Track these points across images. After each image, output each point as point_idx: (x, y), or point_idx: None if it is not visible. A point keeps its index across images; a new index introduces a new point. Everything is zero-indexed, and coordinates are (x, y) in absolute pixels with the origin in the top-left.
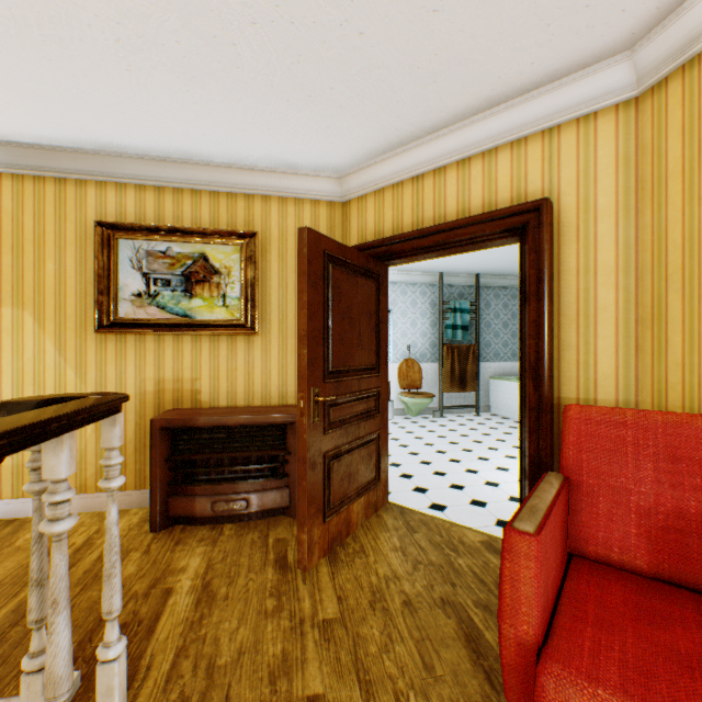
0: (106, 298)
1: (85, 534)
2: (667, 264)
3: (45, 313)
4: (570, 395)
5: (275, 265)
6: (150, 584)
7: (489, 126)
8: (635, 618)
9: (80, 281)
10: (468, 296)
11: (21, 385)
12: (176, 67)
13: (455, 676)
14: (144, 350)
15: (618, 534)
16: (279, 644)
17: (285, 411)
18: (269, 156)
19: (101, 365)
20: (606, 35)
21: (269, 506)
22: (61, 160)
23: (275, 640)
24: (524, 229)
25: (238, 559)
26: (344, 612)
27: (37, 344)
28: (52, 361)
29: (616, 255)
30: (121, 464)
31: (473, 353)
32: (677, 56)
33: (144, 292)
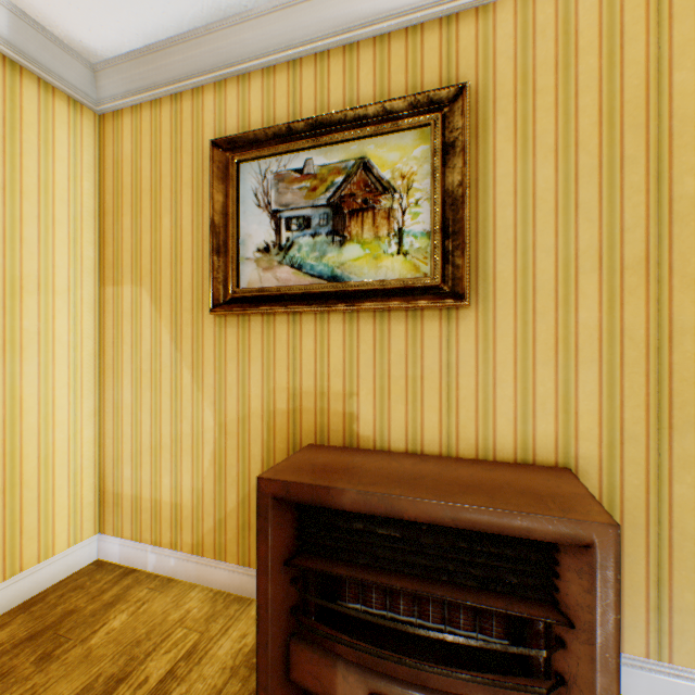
0: (224, 260)
1: (170, 654)
2: None
3: (161, 289)
4: None
5: (506, 152)
6: None
7: None
8: None
9: (196, 239)
10: None
11: (139, 389)
12: None
13: None
14: (272, 341)
15: None
16: None
17: (550, 500)
18: None
19: (219, 365)
20: None
21: None
22: (173, 63)
23: None
24: None
25: None
26: None
27: (154, 334)
28: (167, 357)
29: None
30: (243, 522)
31: None
32: None
33: (271, 243)
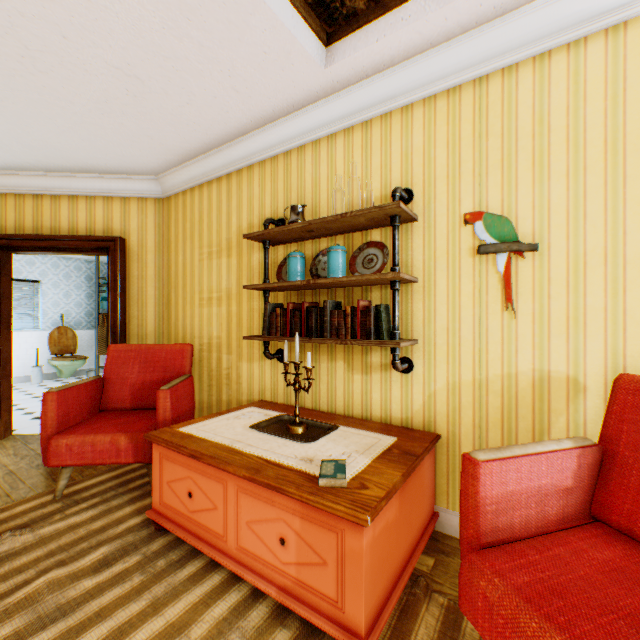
0: None
1: None
2: (172, 280)
3: None
4: (136, 342)
5: None
6: None
7: (90, 183)
8: (110, 419)
9: None
10: None
11: None
12: None
13: (34, 485)
14: None
15: (123, 396)
16: None
17: None
18: None
19: None
20: (142, 168)
21: None
22: None
23: None
24: (110, 250)
25: None
26: None
27: None
28: None
29: (156, 272)
30: None
31: None
32: (172, 190)
33: None
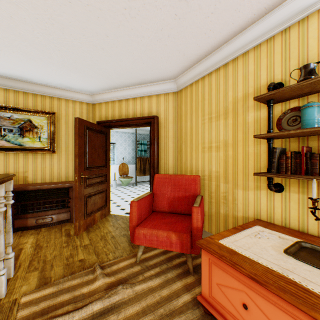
0: None
1: None
2: (182, 137)
3: None
4: (163, 172)
5: (64, 126)
6: (12, 248)
7: (142, 90)
8: (160, 218)
9: None
10: (147, 138)
11: None
12: (24, 54)
13: (124, 248)
14: None
15: (163, 204)
16: (69, 252)
17: (69, 183)
18: (61, 84)
19: None
20: (168, 75)
21: (62, 219)
22: None
23: (68, 251)
24: (151, 123)
25: (50, 236)
26: (92, 242)
27: None
28: None
29: (173, 133)
30: None
31: (148, 161)
32: (183, 85)
33: None
